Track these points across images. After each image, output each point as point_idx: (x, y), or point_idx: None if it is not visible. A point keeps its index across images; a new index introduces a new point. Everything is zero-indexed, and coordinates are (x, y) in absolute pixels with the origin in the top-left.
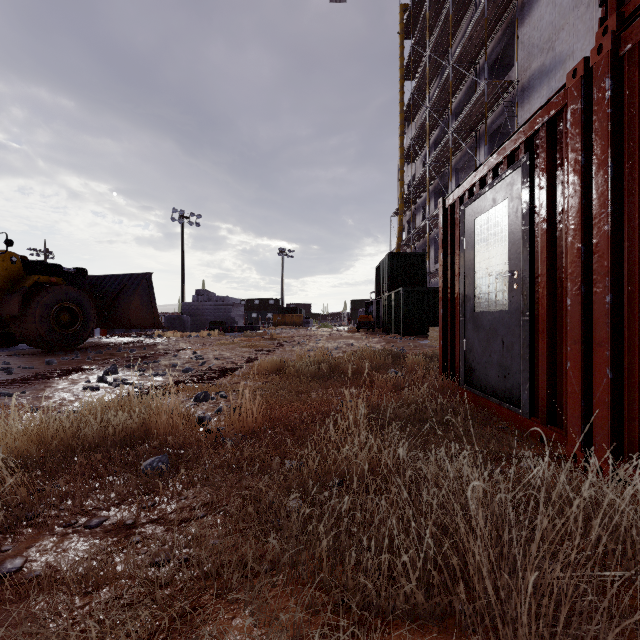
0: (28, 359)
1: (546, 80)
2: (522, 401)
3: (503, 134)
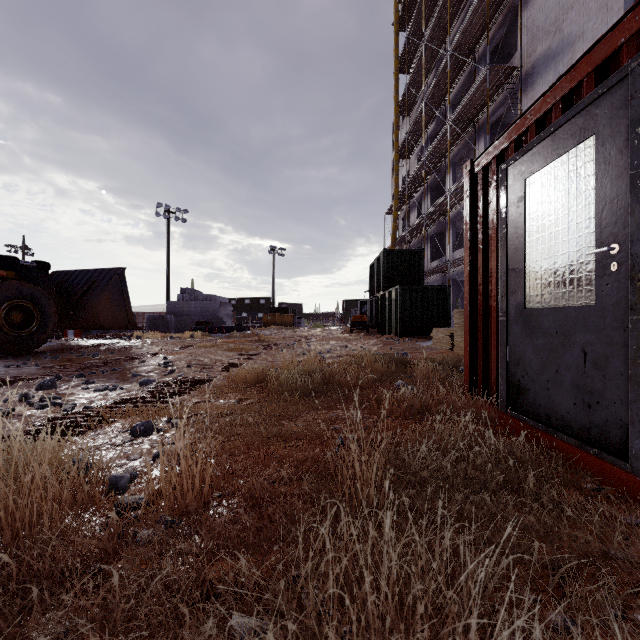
0: None
1: (552, 64)
2: (631, 450)
3: (503, 126)
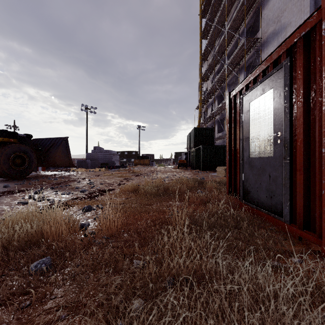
0: None
1: (276, 37)
2: (284, 213)
3: (253, 66)
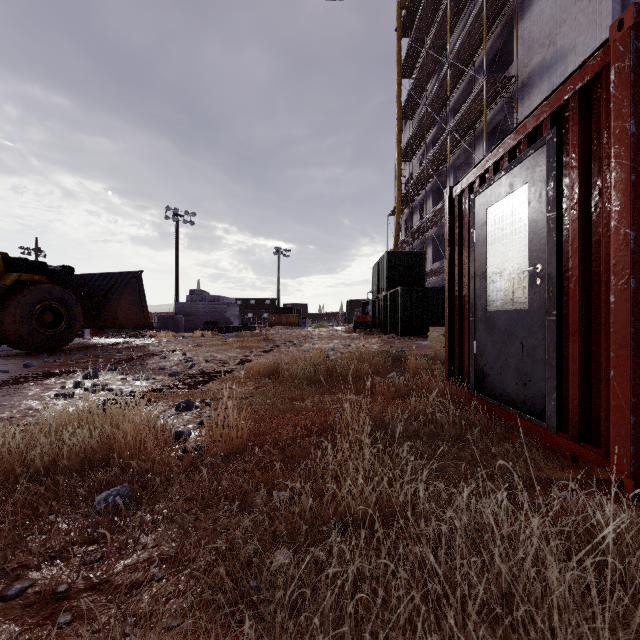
0: (6, 361)
1: (547, 75)
2: (547, 413)
3: (502, 132)
